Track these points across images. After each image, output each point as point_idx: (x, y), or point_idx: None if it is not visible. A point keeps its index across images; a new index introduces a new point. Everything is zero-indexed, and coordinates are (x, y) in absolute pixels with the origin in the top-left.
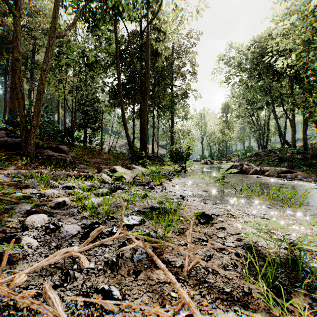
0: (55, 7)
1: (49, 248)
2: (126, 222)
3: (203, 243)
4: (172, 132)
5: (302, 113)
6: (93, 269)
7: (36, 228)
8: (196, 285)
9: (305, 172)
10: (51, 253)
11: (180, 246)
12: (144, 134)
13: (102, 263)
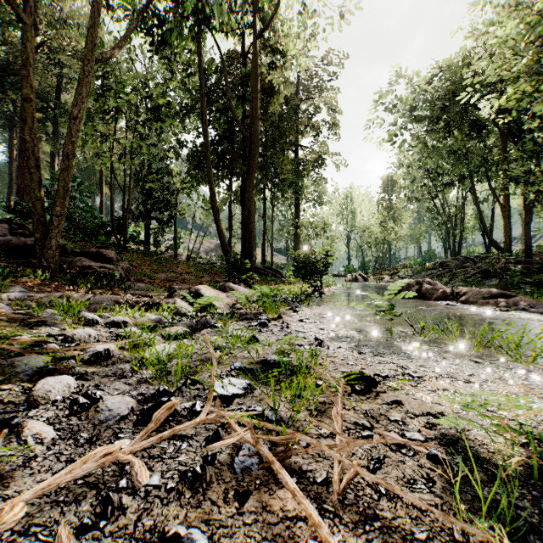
0: (95, 8)
1: (75, 444)
2: (219, 390)
3: (365, 433)
4: (297, 226)
5: (524, 193)
6: (158, 489)
7: (53, 402)
8: (359, 524)
9: (530, 296)
10: (79, 455)
11: (321, 439)
12: (250, 231)
13: (174, 476)
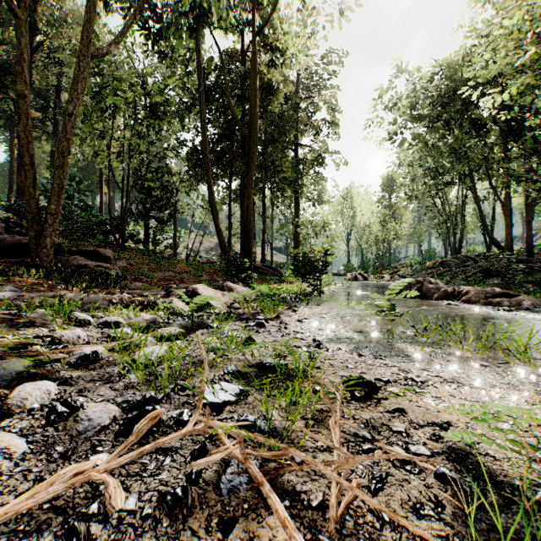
0: (90, 3)
1: (47, 460)
2: (209, 397)
3: (365, 446)
4: (297, 225)
5: (526, 191)
6: (133, 514)
7: (30, 411)
8: None
9: (533, 295)
10: (50, 472)
11: (318, 452)
12: (248, 229)
13: (153, 498)
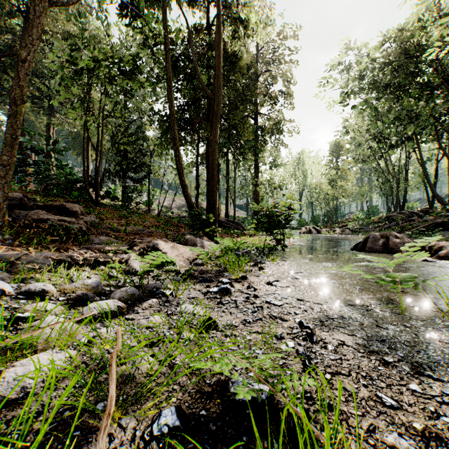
0: None
1: None
2: None
3: None
4: (256, 185)
5: None
6: None
7: None
8: None
9: None
10: None
11: None
12: (213, 185)
13: None
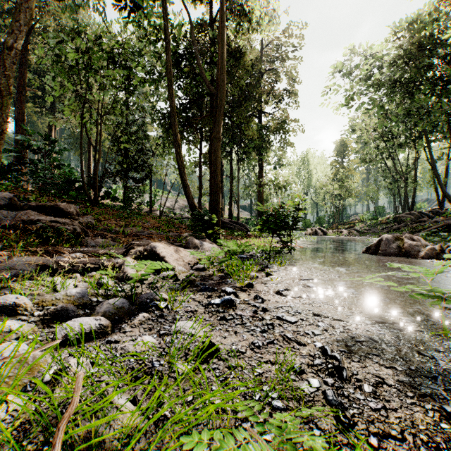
0: None
1: None
2: None
3: None
4: (260, 185)
5: None
6: None
7: None
8: None
9: None
10: None
11: None
12: (216, 184)
13: None
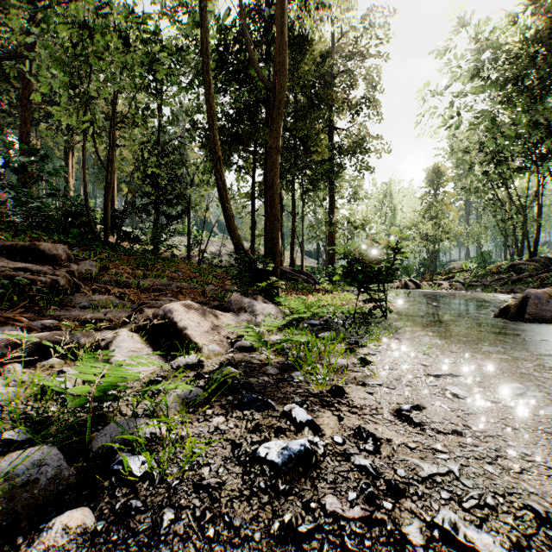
0: None
1: None
2: None
3: None
4: (331, 223)
5: None
6: None
7: None
8: None
9: None
10: None
11: None
12: (273, 215)
13: None
